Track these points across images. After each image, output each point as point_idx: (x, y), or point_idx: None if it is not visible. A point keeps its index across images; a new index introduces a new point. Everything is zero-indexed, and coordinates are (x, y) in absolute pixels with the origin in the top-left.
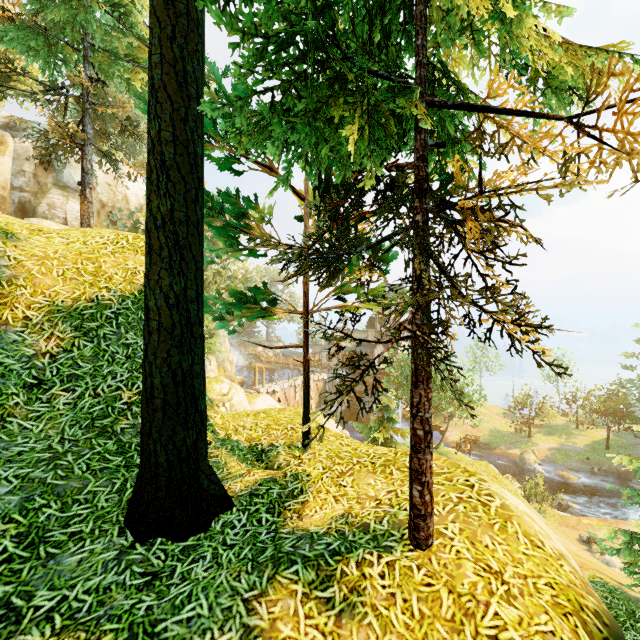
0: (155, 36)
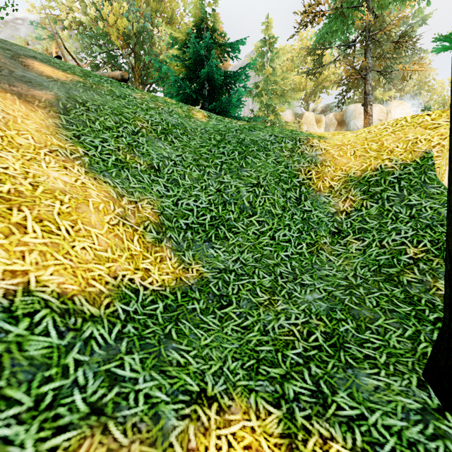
0: None
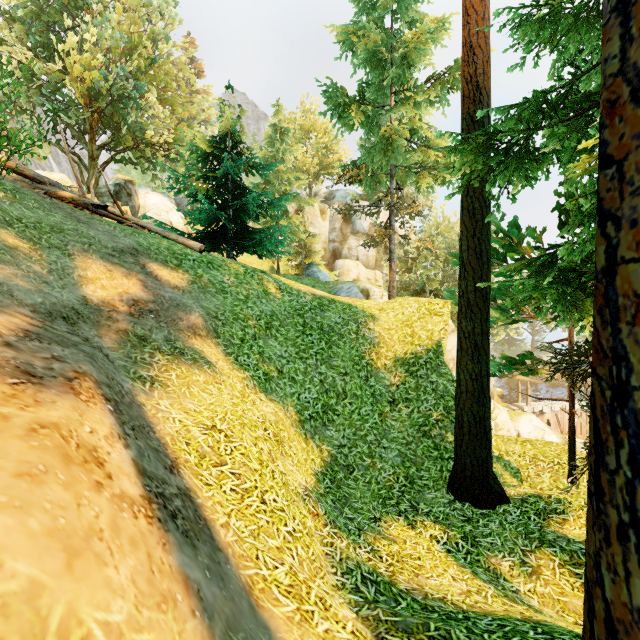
0: (464, 235)
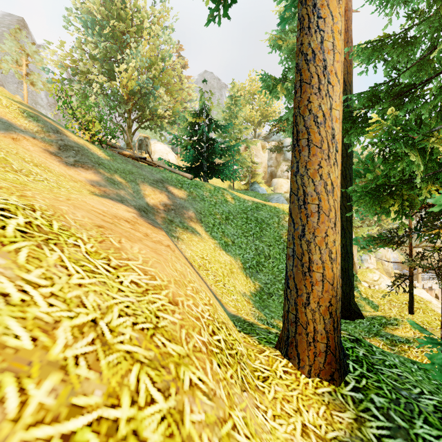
0: None
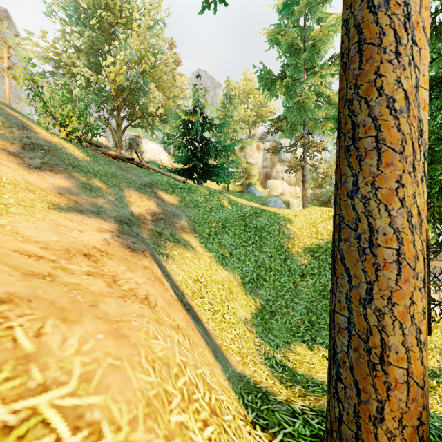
0: None
